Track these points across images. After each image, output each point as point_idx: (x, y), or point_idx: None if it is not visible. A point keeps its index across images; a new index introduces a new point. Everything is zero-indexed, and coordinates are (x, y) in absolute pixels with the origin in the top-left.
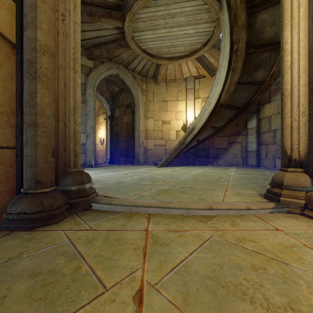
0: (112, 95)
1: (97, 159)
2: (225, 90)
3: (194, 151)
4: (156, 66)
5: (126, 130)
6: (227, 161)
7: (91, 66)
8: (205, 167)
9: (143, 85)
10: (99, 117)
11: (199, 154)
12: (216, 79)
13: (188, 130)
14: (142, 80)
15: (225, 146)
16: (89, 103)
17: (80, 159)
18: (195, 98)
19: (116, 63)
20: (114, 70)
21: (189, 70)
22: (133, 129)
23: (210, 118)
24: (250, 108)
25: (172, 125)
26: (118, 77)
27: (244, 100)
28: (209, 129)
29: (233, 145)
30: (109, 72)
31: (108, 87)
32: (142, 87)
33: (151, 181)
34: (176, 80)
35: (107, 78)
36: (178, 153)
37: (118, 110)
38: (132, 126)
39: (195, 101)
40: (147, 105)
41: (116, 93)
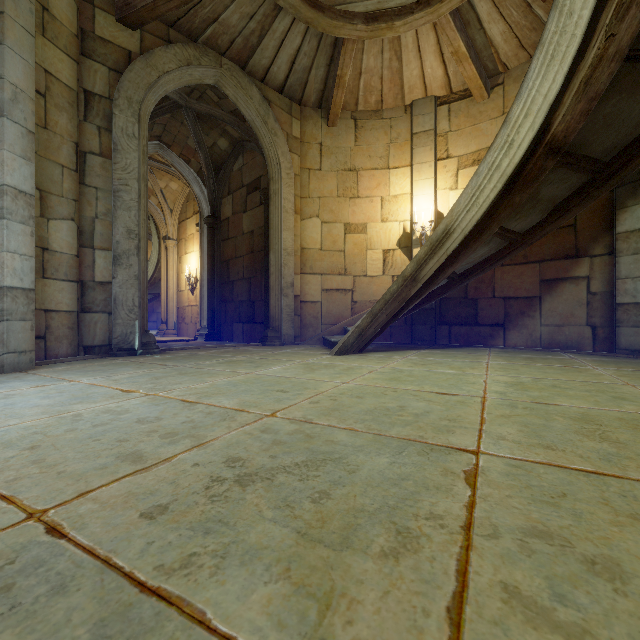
0: (214, 160)
1: (182, 328)
2: (577, 86)
3: (436, 306)
4: (328, 60)
5: (250, 252)
6: (538, 336)
7: (130, 46)
8: (482, 355)
9: (291, 125)
10: (185, 224)
11: (448, 314)
12: (547, 46)
13: (430, 238)
14: (288, 111)
15: (531, 291)
16: (122, 158)
17: (94, 331)
18: (438, 157)
19: (211, 51)
20: (207, 69)
21: (421, 74)
22: (266, 247)
23: (504, 196)
24: (638, 162)
25: (372, 235)
26: (222, 103)
27: (625, 131)
28: (490, 239)
29: (559, 286)
30: (192, 73)
31: (200, 137)
32: (290, 130)
33: (299, 530)
34: (384, 113)
35: (196, 109)
36: (396, 311)
37: (229, 201)
38: (263, 241)
39: (438, 168)
40: (303, 180)
41: (224, 154)
